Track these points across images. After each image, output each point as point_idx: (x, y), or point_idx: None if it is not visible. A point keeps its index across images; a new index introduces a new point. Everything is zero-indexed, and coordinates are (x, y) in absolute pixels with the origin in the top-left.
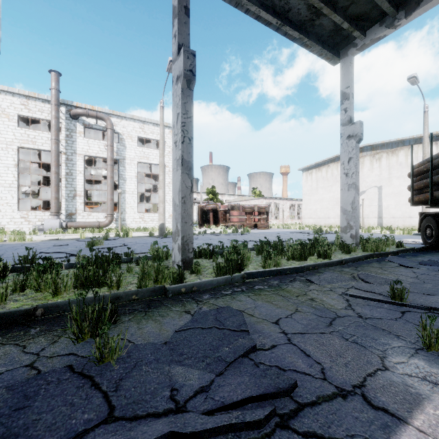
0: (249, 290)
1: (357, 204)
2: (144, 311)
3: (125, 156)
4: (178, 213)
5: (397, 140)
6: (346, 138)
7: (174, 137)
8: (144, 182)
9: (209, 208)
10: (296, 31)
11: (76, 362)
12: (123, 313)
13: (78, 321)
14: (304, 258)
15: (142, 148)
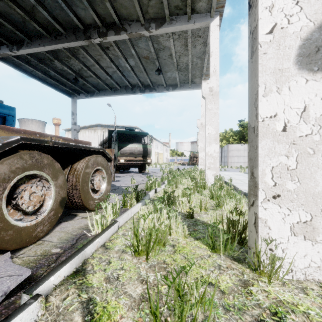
0: None
1: None
2: None
3: None
4: None
5: (110, 125)
6: (73, 130)
7: None
8: None
9: None
10: (50, 86)
11: None
12: None
13: None
14: None
15: None
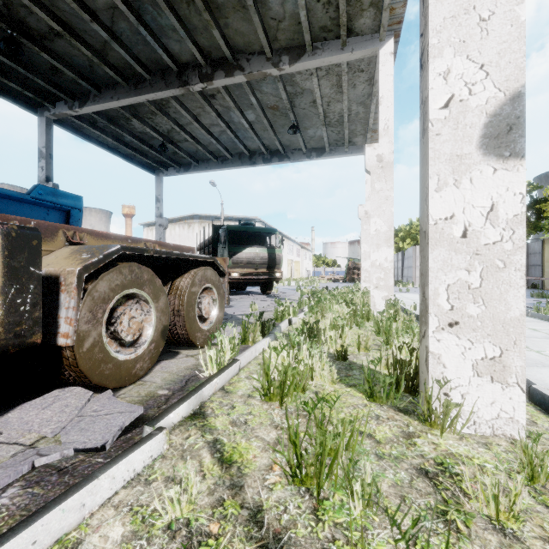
0: None
1: None
2: None
3: None
4: None
5: (214, 215)
6: (158, 226)
7: None
8: None
9: None
10: (124, 159)
11: None
12: None
13: None
14: None
15: None
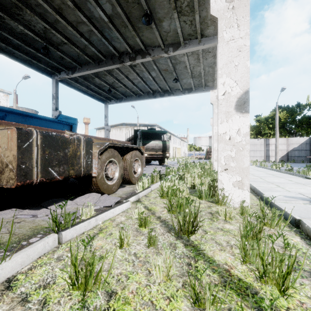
0: None
1: None
2: None
3: None
4: None
5: (133, 123)
6: (106, 130)
7: None
8: None
9: None
10: (90, 96)
11: None
12: None
13: None
14: None
15: None
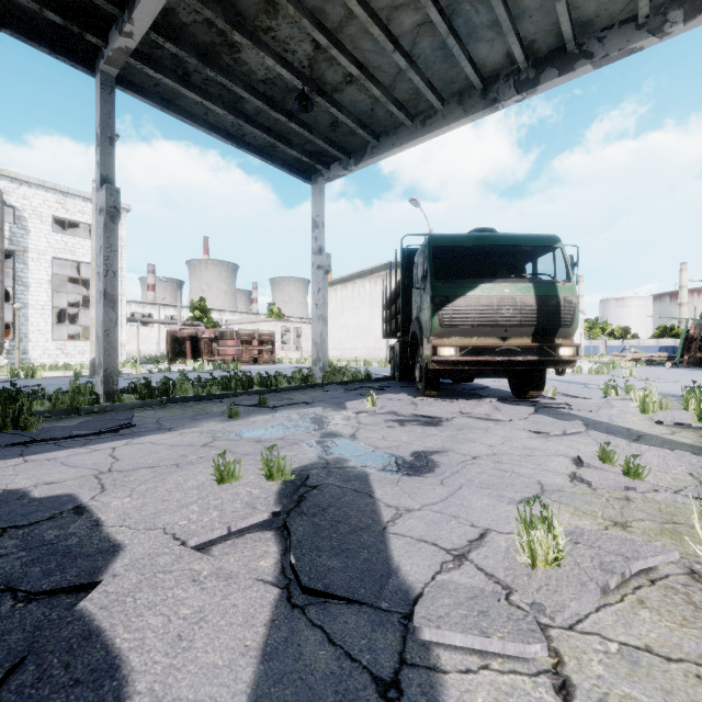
0: (160, 408)
1: (326, 336)
2: (56, 421)
3: (27, 246)
4: (101, 346)
5: None
6: (316, 268)
7: (97, 268)
8: (67, 286)
9: (185, 335)
10: (256, 155)
11: (8, 431)
12: (37, 422)
13: (3, 417)
14: (246, 388)
15: (62, 235)
